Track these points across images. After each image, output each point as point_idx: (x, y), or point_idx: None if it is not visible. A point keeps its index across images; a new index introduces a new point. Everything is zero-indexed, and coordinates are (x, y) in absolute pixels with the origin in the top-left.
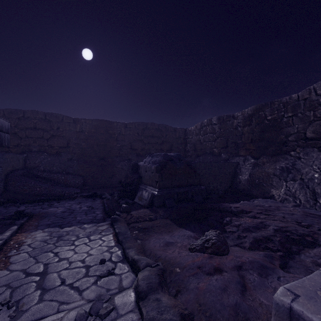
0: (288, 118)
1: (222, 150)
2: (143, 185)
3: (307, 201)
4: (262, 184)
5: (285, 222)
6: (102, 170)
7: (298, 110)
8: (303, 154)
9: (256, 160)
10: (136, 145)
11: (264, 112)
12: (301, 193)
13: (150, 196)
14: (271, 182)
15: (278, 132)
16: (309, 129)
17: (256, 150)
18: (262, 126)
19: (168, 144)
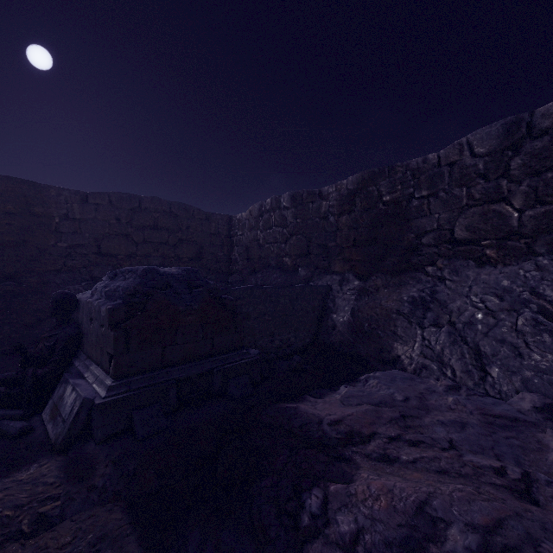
0: (421, 199)
1: (300, 261)
2: (83, 361)
3: (467, 372)
4: (377, 332)
5: (473, 480)
6: (4, 309)
7: (440, 185)
8: (450, 271)
9: (363, 281)
10: (112, 245)
11: (378, 187)
12: (453, 354)
13: (75, 411)
14: (394, 328)
15: (403, 227)
16: (459, 222)
17: (363, 261)
18: (373, 215)
19: (192, 245)
